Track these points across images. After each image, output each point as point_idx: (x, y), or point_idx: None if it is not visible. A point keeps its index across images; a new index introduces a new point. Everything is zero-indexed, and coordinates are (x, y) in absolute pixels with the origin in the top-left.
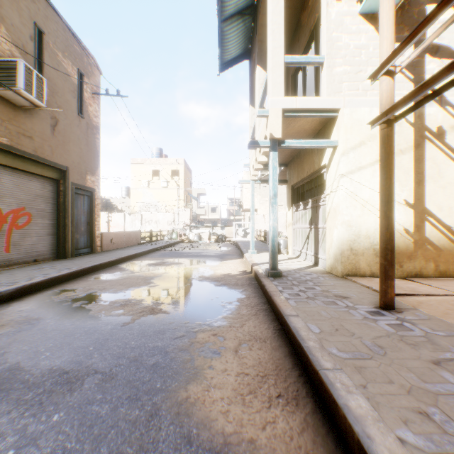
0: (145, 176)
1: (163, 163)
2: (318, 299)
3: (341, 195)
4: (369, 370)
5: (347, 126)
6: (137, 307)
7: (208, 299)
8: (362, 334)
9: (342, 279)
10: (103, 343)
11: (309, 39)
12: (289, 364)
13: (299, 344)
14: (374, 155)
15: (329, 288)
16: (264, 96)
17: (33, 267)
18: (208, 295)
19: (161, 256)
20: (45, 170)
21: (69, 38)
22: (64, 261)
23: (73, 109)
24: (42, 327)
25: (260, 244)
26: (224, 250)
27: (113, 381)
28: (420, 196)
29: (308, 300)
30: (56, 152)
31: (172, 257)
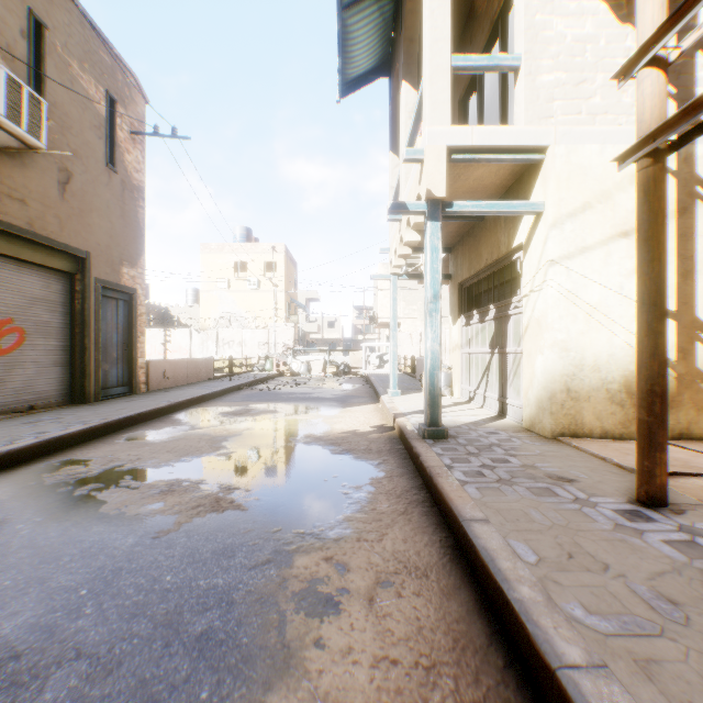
0: (222, 271)
1: (252, 251)
2: (518, 484)
3: (550, 296)
4: (669, 670)
5: (560, 177)
6: (191, 496)
7: (318, 480)
8: (622, 566)
9: (554, 443)
10: (111, 579)
11: (490, 37)
12: (481, 633)
13: (498, 590)
14: (608, 227)
15: (534, 460)
16: (416, 130)
17: (25, 420)
18: (318, 472)
19: (244, 399)
20: (49, 257)
21: (92, 39)
22: (80, 408)
23: (98, 157)
24: (5, 540)
25: (406, 379)
26: (348, 389)
27: (109, 683)
28: (687, 299)
29: (502, 485)
30: (68, 226)
31: (262, 402)
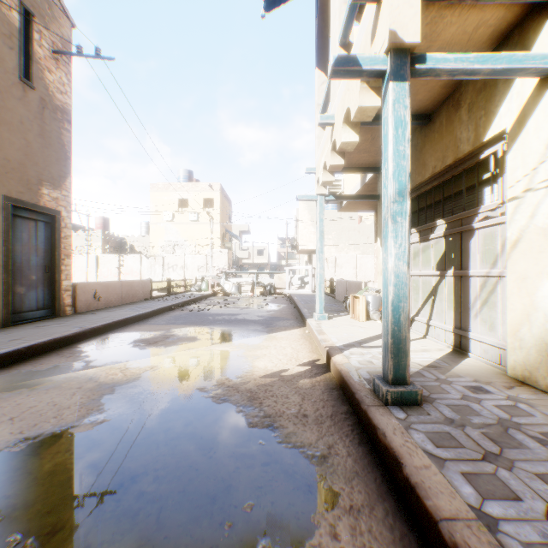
0: (168, 206)
1: (192, 189)
2: None
3: None
4: None
5: None
6: None
7: (213, 526)
8: None
9: None
10: None
11: None
12: None
13: None
14: None
15: None
16: None
17: None
18: (219, 488)
19: (170, 322)
20: None
21: None
22: None
23: (8, 68)
24: None
25: (327, 299)
26: (273, 310)
27: None
28: None
29: None
30: None
31: (185, 325)
